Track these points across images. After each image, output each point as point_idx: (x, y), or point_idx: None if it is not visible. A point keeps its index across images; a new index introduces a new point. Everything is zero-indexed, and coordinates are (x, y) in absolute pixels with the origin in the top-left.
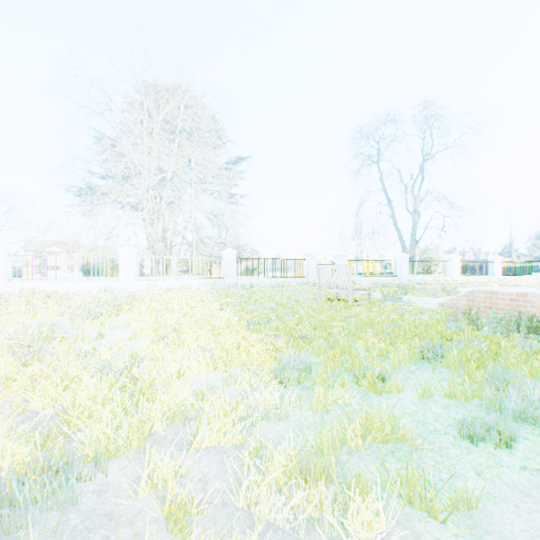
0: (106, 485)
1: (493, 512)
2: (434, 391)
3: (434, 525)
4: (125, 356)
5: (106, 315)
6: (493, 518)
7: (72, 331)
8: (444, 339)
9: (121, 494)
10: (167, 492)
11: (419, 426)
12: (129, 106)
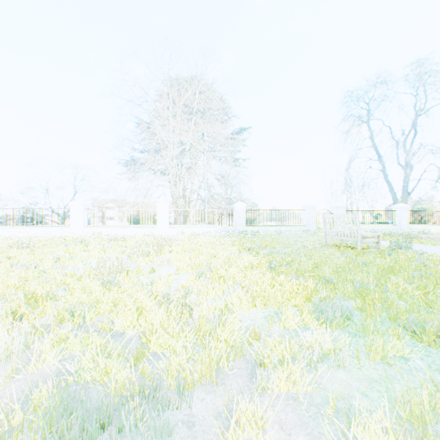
0: (192, 417)
1: None
2: None
3: None
4: (180, 290)
5: (153, 254)
6: None
7: (131, 265)
8: None
9: (208, 429)
10: (252, 436)
11: None
12: (160, 96)
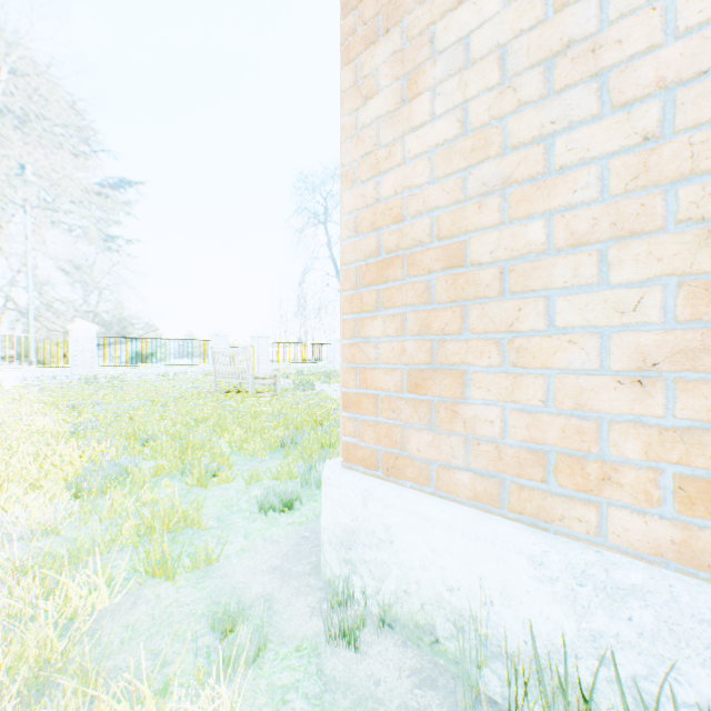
0: None
1: (232, 561)
2: (266, 476)
3: (165, 585)
4: None
5: None
6: (228, 566)
7: None
8: (318, 426)
9: None
10: None
11: (225, 509)
12: None
